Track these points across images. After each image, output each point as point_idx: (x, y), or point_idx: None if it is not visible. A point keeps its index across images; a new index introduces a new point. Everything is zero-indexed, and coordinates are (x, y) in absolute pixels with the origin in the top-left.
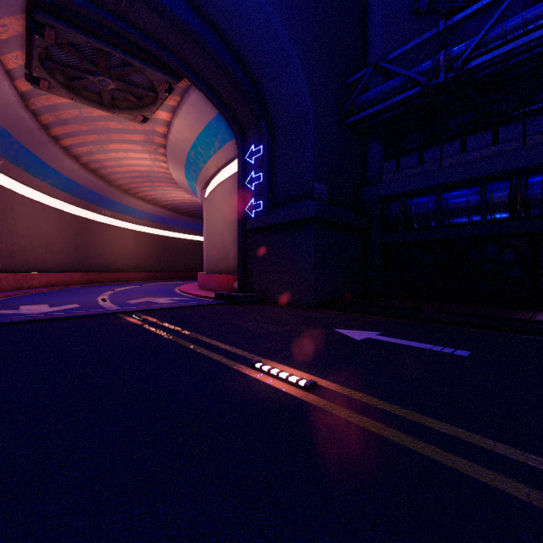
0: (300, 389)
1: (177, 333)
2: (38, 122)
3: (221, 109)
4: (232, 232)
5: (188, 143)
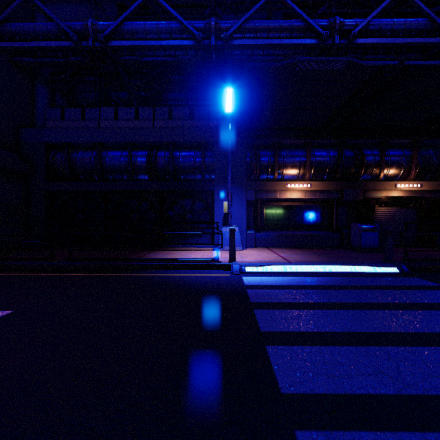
0: None
1: None
2: None
3: None
4: None
5: None
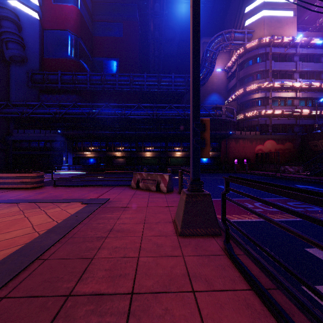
0: None
1: None
2: None
3: None
4: None
5: None
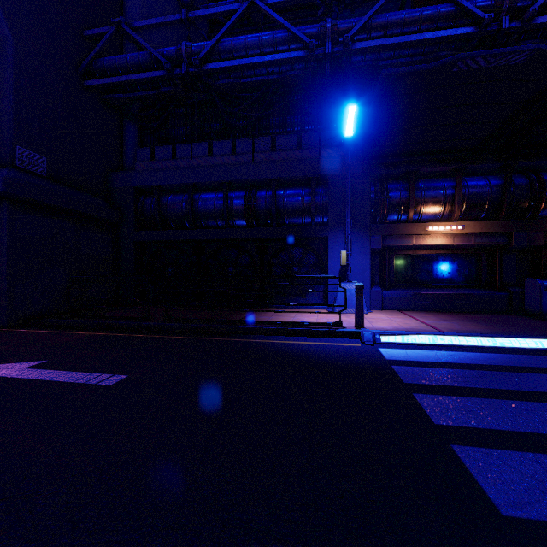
0: None
1: None
2: None
3: None
4: None
5: None
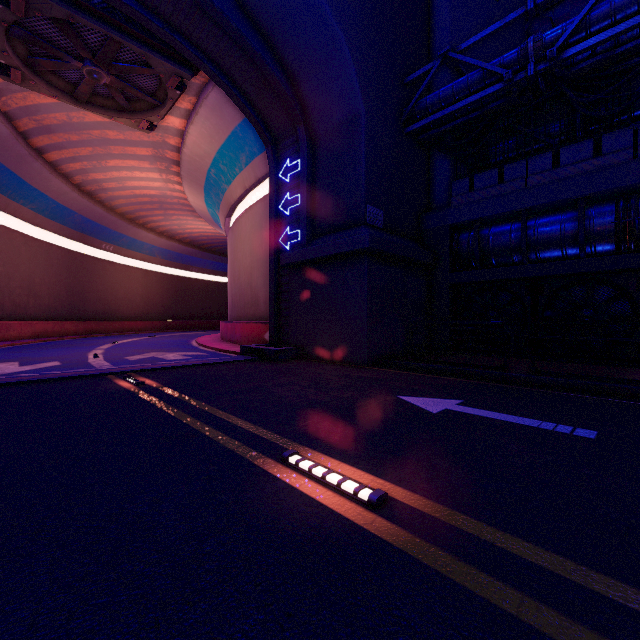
0: (361, 506)
1: (181, 403)
2: (14, 128)
3: (248, 113)
4: (262, 269)
5: (208, 159)
